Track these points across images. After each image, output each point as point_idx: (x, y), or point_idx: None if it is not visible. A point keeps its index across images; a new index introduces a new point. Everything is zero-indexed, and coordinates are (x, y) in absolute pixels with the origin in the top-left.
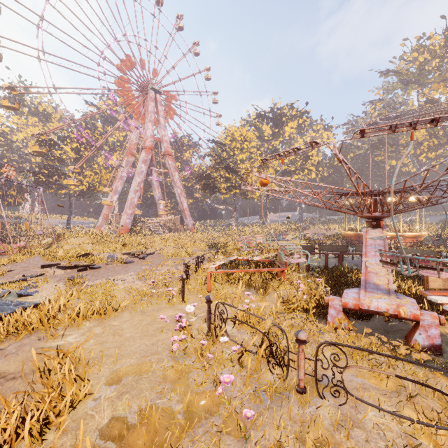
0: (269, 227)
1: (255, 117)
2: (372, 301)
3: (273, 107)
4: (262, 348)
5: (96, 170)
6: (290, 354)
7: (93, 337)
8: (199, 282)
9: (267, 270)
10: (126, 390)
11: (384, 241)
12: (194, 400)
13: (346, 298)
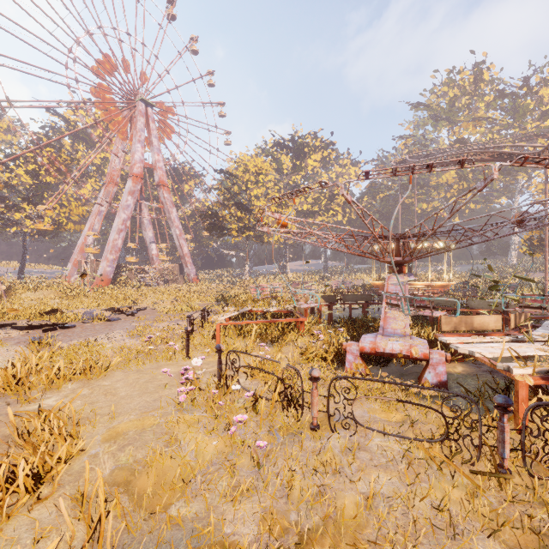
0: (289, 278)
1: (272, 146)
2: (387, 343)
3: (294, 135)
4: (276, 391)
5: (63, 202)
6: (306, 399)
7: (79, 398)
8: (206, 337)
9: (284, 321)
10: (128, 443)
11: (405, 287)
12: (205, 445)
13: (364, 342)
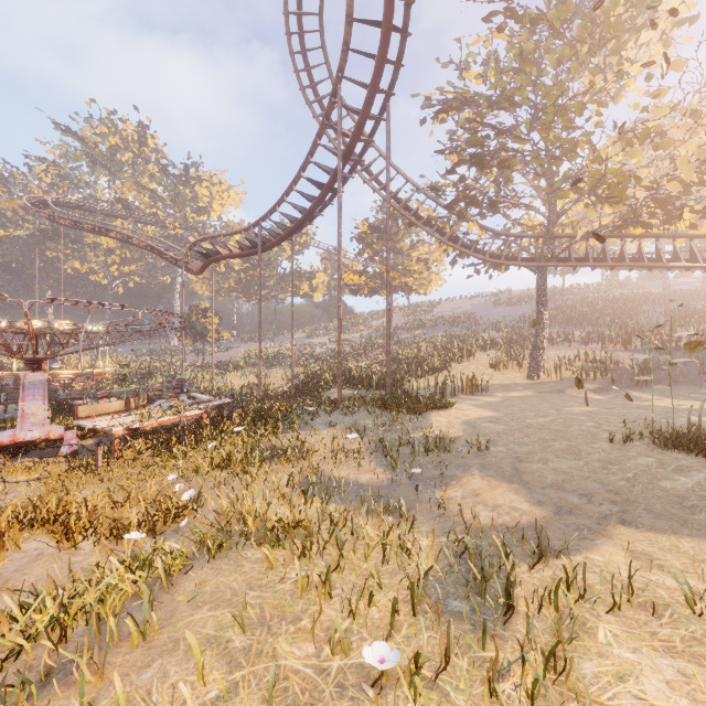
0: None
1: None
2: (27, 434)
3: None
4: None
5: None
6: None
7: None
8: None
9: None
10: None
11: (45, 385)
12: None
13: (3, 437)
